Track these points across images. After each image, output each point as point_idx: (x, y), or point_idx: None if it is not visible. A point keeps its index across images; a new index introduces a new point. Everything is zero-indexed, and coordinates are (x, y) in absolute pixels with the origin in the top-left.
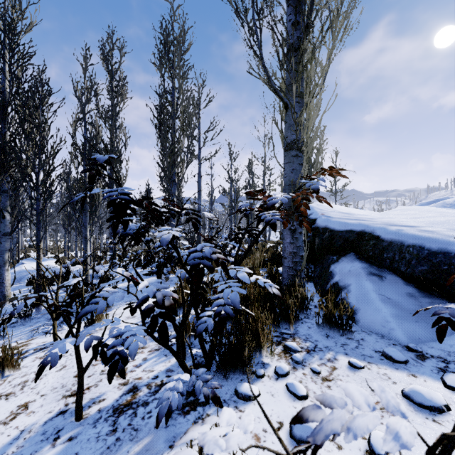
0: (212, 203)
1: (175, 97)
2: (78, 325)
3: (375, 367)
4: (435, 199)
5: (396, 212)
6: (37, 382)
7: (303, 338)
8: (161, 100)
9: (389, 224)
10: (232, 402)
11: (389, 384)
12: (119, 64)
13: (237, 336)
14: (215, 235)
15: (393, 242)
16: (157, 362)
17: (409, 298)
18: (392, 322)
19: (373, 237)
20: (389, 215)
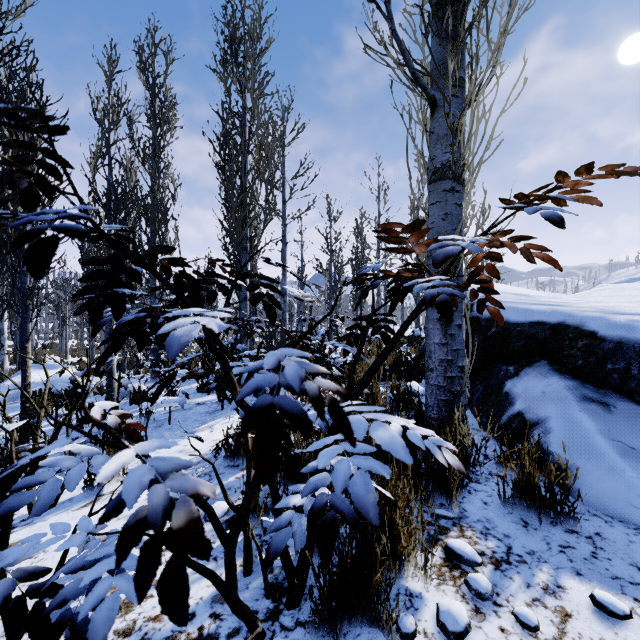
0: (302, 284)
1: (246, 121)
2: (2, 531)
3: None
4: (629, 278)
5: (605, 293)
6: None
7: (478, 528)
8: (225, 125)
9: (607, 311)
10: None
11: None
12: (165, 76)
13: (357, 542)
14: (311, 329)
15: (625, 343)
16: (197, 575)
17: None
18: None
19: (583, 334)
20: (595, 297)
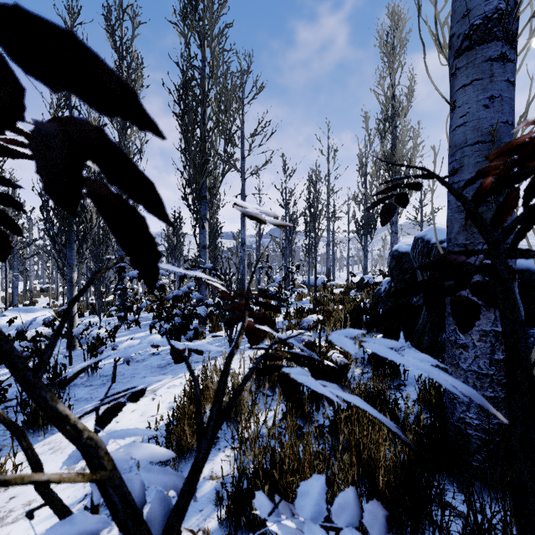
0: (260, 236)
1: (206, 73)
2: None
3: None
4: None
5: None
6: None
7: None
8: (184, 75)
9: None
10: None
11: None
12: (131, 38)
13: None
14: None
15: None
16: None
17: None
18: None
19: None
20: None
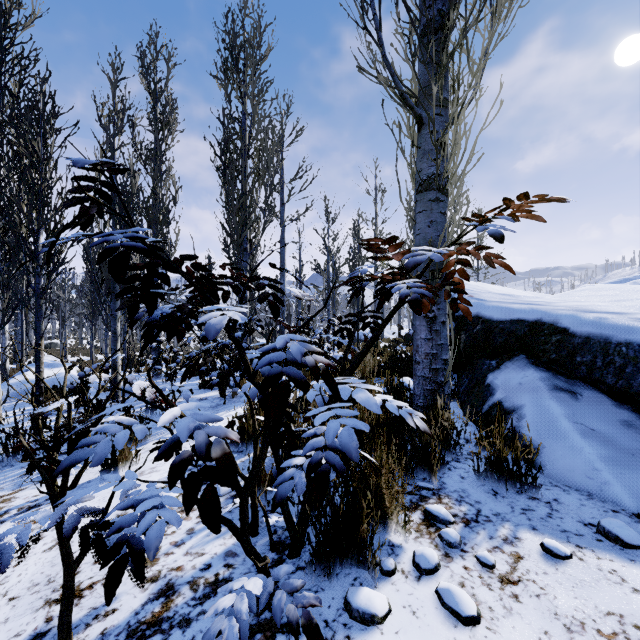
0: (300, 285)
1: (246, 126)
2: (62, 483)
3: (592, 555)
4: (622, 278)
5: (584, 293)
6: (8, 572)
7: (454, 496)
8: (226, 131)
9: (580, 310)
10: (340, 625)
11: (626, 593)
12: (166, 81)
13: (347, 499)
14: (309, 320)
15: (592, 338)
16: (211, 537)
17: (627, 430)
18: (604, 471)
19: (557, 331)
20: (574, 297)
